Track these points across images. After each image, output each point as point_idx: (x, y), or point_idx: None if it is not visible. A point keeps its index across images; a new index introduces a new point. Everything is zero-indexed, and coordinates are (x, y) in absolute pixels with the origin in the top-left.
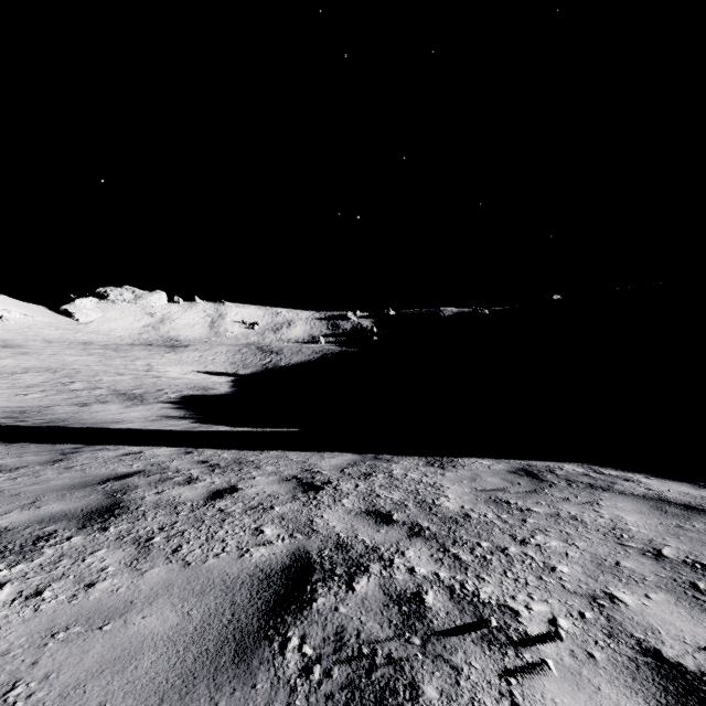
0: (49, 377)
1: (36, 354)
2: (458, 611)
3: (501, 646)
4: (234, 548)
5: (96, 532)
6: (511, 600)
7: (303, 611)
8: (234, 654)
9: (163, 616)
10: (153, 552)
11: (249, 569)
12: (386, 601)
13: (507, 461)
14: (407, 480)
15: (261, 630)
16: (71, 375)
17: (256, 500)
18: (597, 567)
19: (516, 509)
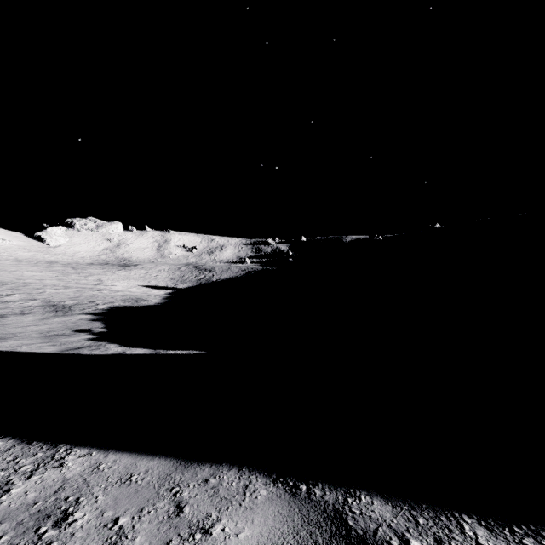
0: None
1: None
2: None
3: None
4: None
5: None
6: None
7: None
8: None
9: None
10: None
11: None
12: None
13: None
14: None
15: None
16: (16, 288)
17: None
18: None
19: None
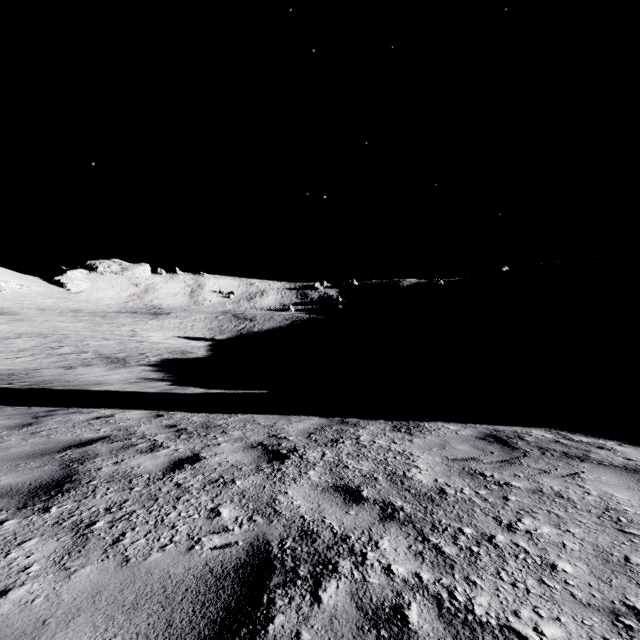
0: (39, 342)
1: (30, 321)
2: (451, 638)
3: None
4: (184, 537)
5: (35, 513)
6: (514, 618)
7: (256, 639)
8: None
9: None
10: (91, 542)
11: (197, 569)
12: (360, 621)
13: (474, 426)
14: (375, 447)
15: None
16: (60, 340)
17: (217, 471)
18: (605, 565)
19: (494, 483)
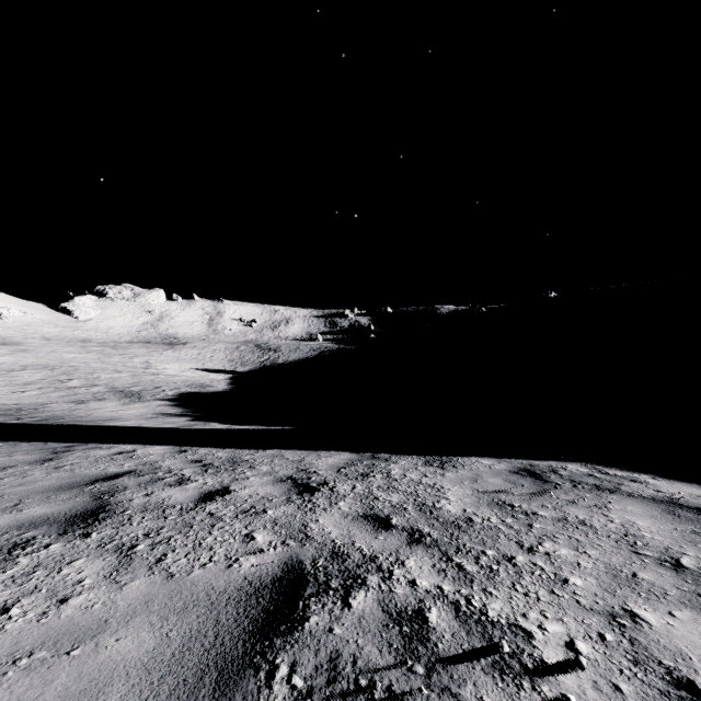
0: (46, 375)
1: (35, 352)
2: (465, 632)
3: (515, 677)
4: (222, 557)
5: (77, 538)
6: (522, 619)
7: (294, 633)
8: (214, 686)
9: (139, 638)
10: (136, 561)
11: (237, 582)
12: (385, 620)
13: (509, 461)
14: (406, 481)
15: (247, 656)
16: (69, 372)
17: (248, 502)
18: (613, 579)
19: (521, 512)
